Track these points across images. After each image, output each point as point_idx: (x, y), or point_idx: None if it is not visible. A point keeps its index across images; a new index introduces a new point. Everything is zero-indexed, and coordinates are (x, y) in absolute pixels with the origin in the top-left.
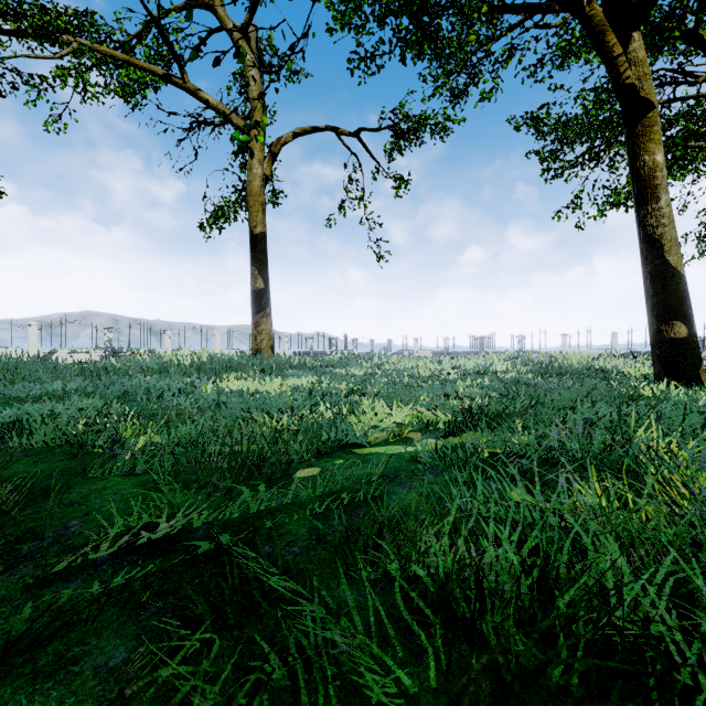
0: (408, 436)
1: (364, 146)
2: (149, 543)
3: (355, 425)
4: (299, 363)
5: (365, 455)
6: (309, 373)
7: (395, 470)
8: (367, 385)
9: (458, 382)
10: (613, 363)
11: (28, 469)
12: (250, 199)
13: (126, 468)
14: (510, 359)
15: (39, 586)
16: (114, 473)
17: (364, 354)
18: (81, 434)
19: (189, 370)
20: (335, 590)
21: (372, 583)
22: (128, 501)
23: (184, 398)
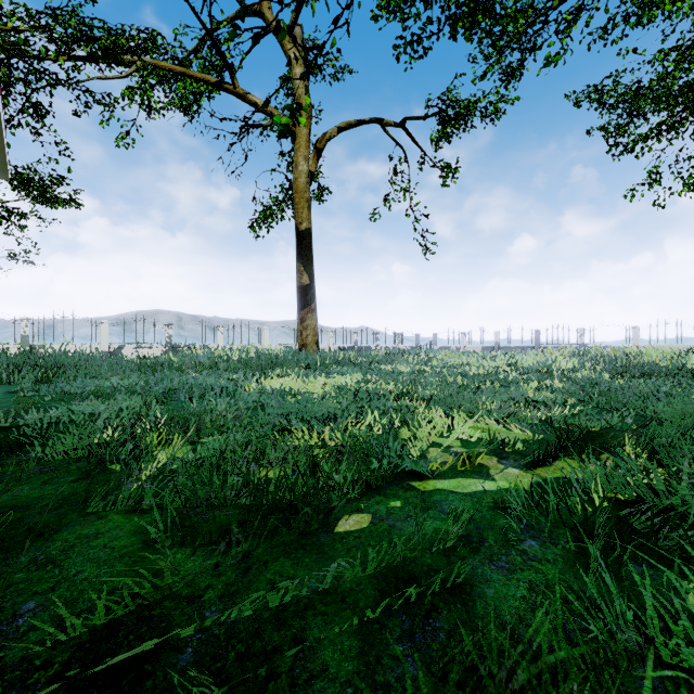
0: (480, 462)
1: (410, 135)
2: (107, 673)
3: (412, 444)
4: (344, 358)
5: (429, 493)
6: (354, 370)
7: (476, 527)
8: (418, 386)
9: (523, 384)
10: None
11: (31, 493)
12: (296, 196)
13: (131, 501)
14: (573, 355)
15: None
16: (117, 507)
17: (409, 349)
18: (105, 444)
19: (236, 365)
20: None
21: None
22: (114, 563)
23: (225, 399)
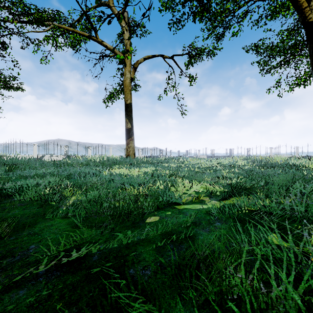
0: (202, 199)
1: (175, 62)
2: (68, 262)
3: (175, 192)
4: (146, 161)
5: (181, 209)
6: (151, 165)
7: (199, 219)
8: (178, 172)
9: (222, 170)
10: (299, 161)
11: (19, 212)
12: (125, 88)
13: (63, 214)
14: (245, 159)
15: (3, 291)
16: (58, 216)
17: (175, 157)
18: (46, 194)
19: (98, 164)
20: (174, 309)
21: (197, 304)
22: (61, 233)
23: (95, 177)
